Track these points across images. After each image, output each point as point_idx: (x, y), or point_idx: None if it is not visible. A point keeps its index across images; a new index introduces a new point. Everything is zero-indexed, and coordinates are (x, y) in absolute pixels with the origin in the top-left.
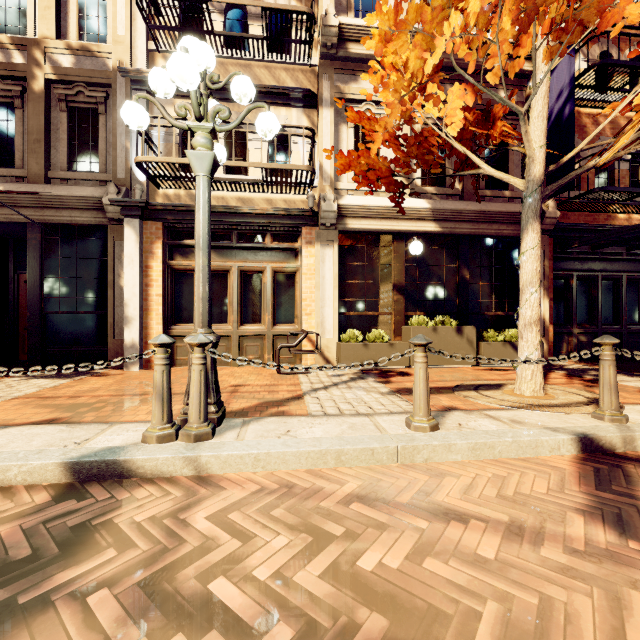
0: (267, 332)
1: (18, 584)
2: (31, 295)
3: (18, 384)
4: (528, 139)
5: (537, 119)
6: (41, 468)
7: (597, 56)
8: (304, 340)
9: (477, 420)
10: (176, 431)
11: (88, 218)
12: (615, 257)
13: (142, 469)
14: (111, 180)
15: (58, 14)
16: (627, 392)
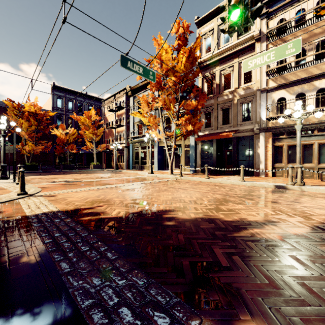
0: (315, 166)
1: (281, 192)
2: (233, 156)
3: (239, 177)
4: None
5: None
6: (270, 185)
7: None
8: None
9: None
10: (294, 184)
11: (248, 134)
12: None
13: (289, 188)
14: (254, 122)
15: (238, 79)
16: None
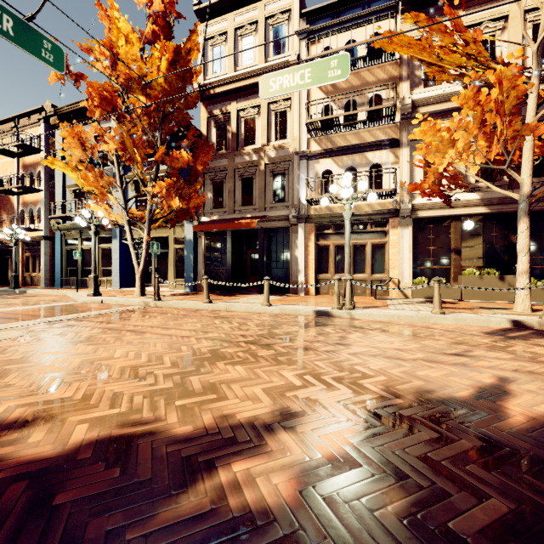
0: (368, 278)
1: (323, 323)
2: (259, 260)
3: None
4: (515, 176)
5: (525, 162)
6: (308, 311)
7: None
8: (390, 283)
9: (469, 315)
10: (341, 307)
11: (282, 224)
12: None
13: (335, 314)
14: (290, 205)
15: (268, 131)
16: None
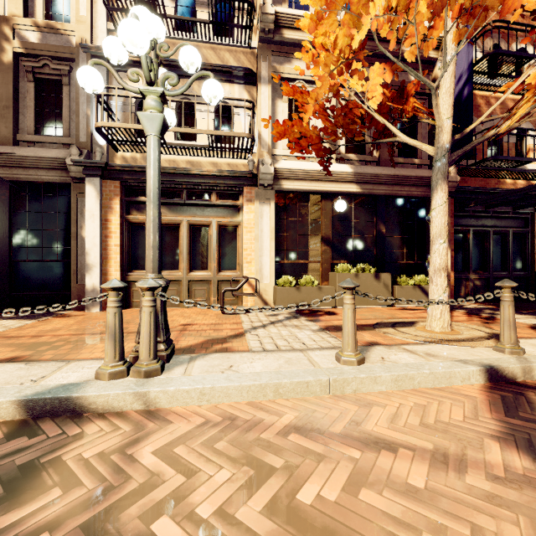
0: (213, 278)
1: None
2: (0, 245)
3: None
4: (438, 111)
5: (445, 95)
6: None
7: (489, 48)
8: (245, 284)
9: (397, 354)
10: (127, 368)
11: (53, 177)
12: (503, 215)
13: (94, 405)
14: (74, 143)
15: None
16: (518, 328)
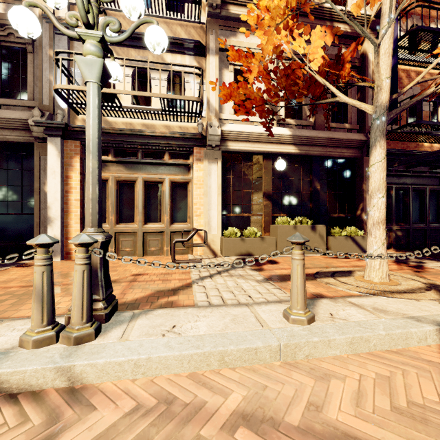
0: (166, 229)
1: None
2: None
3: None
4: (378, 70)
5: (384, 55)
6: None
7: (409, 28)
8: (195, 235)
9: (345, 309)
10: (57, 333)
11: (17, 136)
12: (421, 174)
13: (7, 383)
14: (37, 106)
15: None
16: None
